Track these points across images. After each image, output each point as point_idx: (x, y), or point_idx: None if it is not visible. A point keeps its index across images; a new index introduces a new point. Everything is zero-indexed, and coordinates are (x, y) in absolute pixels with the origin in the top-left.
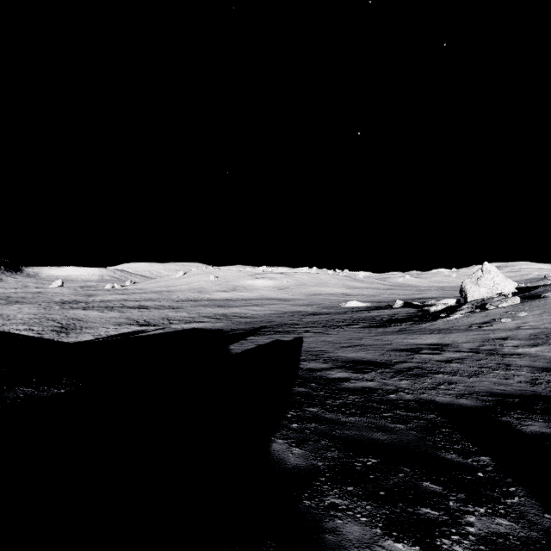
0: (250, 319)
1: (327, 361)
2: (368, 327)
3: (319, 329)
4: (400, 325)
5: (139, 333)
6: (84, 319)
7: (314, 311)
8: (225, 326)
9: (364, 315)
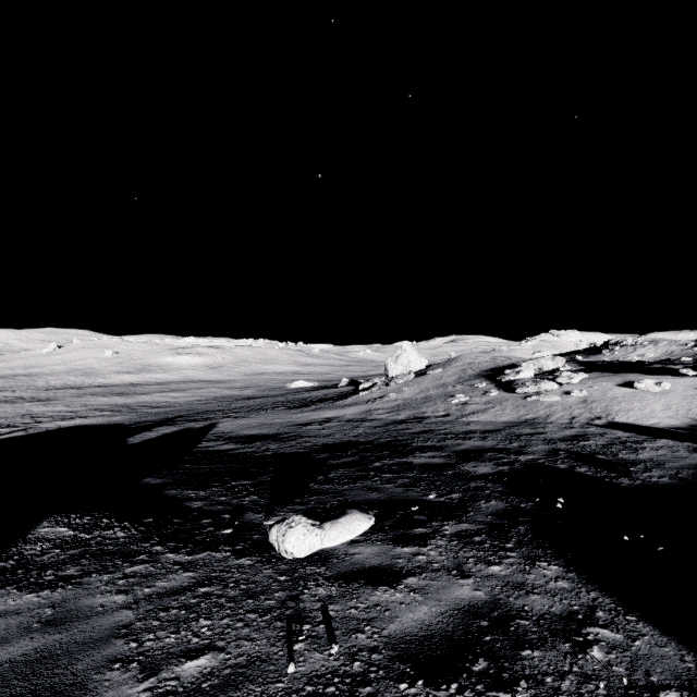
0: (165, 409)
1: (226, 439)
2: (292, 408)
3: (242, 413)
4: (320, 404)
5: None
6: None
7: (252, 394)
8: (127, 420)
9: (301, 396)
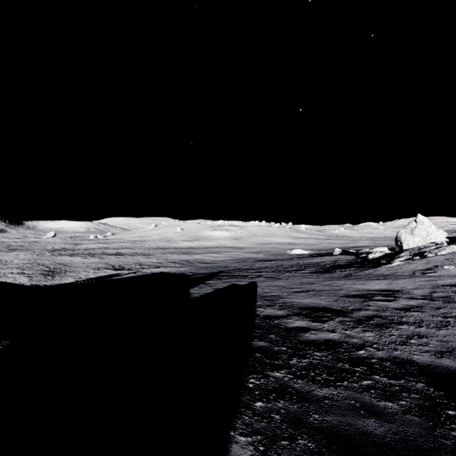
0: (210, 265)
1: (283, 307)
2: (315, 272)
3: (271, 274)
4: (345, 271)
5: (113, 276)
6: (69, 264)
7: (264, 257)
8: (188, 271)
9: (309, 261)
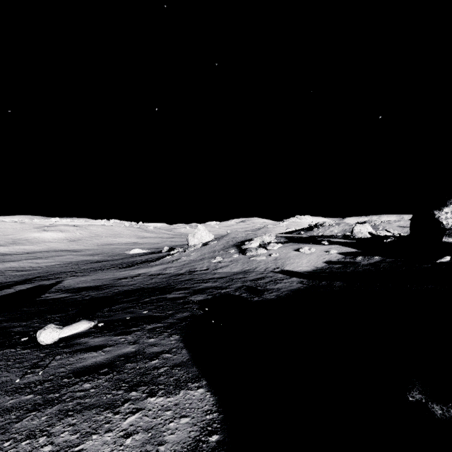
0: (29, 272)
1: (64, 291)
2: (121, 268)
3: (85, 273)
4: (140, 265)
5: None
6: None
7: (100, 259)
8: None
9: (133, 260)
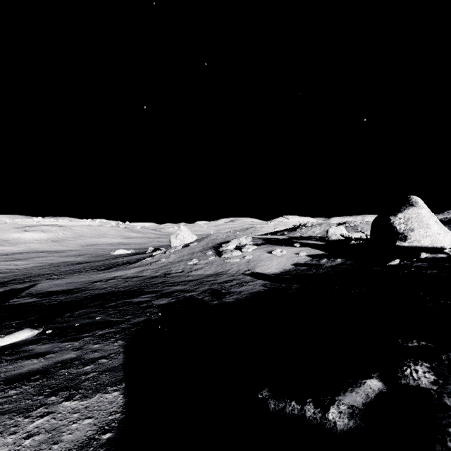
0: (5, 274)
1: (34, 295)
2: (99, 270)
3: (62, 276)
4: (119, 267)
5: None
6: None
7: (82, 260)
8: None
9: (115, 261)
